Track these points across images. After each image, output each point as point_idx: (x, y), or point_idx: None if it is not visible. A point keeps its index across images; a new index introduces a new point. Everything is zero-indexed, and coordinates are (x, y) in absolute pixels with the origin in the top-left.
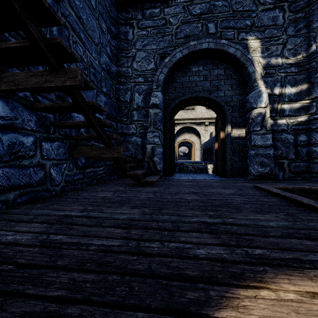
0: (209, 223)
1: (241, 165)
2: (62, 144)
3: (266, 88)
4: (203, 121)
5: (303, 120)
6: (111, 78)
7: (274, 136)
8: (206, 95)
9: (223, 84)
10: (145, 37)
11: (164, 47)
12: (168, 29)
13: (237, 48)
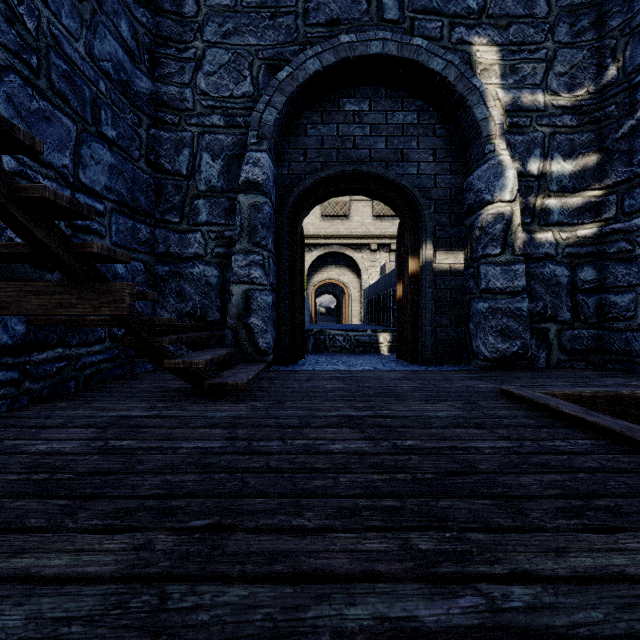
0: (433, 639)
1: (455, 335)
2: None
3: (511, 158)
4: (368, 242)
5: (589, 236)
6: (133, 106)
7: (527, 269)
8: (379, 170)
9: (416, 148)
10: (228, 13)
11: (276, 43)
12: None
13: (449, 61)
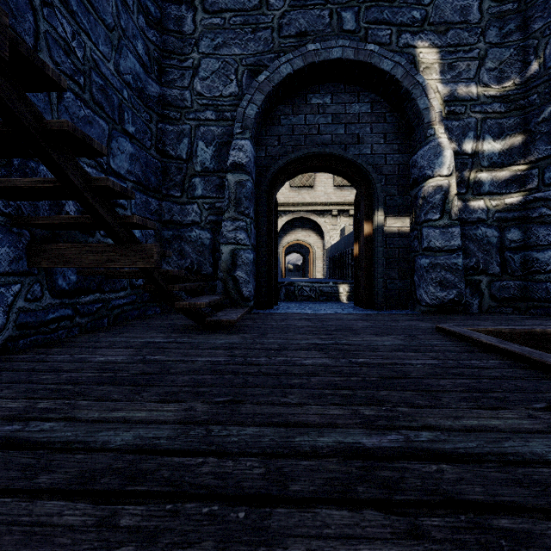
0: (370, 452)
1: (402, 285)
2: (9, 238)
3: (448, 140)
4: (329, 208)
5: (516, 203)
6: (146, 107)
7: (463, 231)
8: (339, 152)
9: (370, 132)
10: (218, 30)
11: (256, 52)
12: (265, 16)
13: (396, 62)
